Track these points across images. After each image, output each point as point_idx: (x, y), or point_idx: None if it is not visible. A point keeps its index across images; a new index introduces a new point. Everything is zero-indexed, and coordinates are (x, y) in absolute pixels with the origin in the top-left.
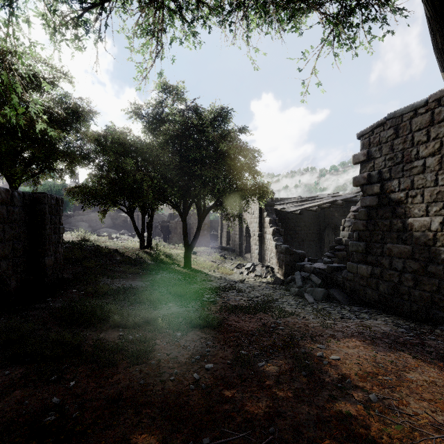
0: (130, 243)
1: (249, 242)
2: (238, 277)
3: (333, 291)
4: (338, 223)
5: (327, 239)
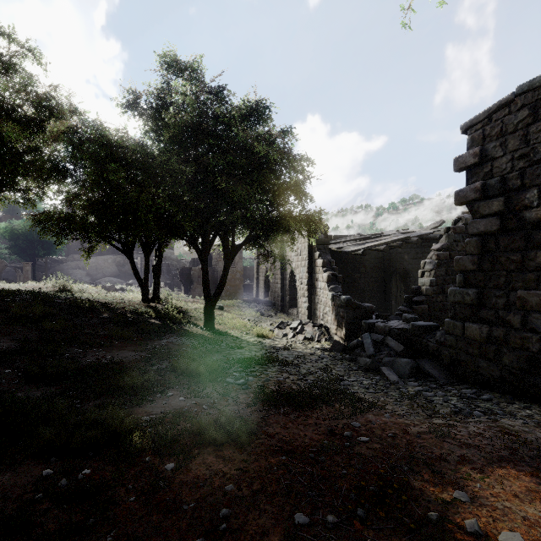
0: (131, 294)
1: (294, 293)
2: (281, 342)
3: (423, 362)
4: (409, 268)
5: (395, 289)
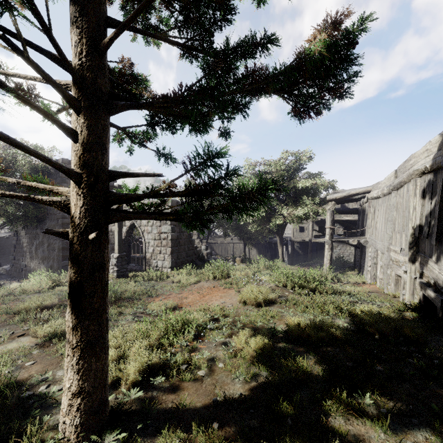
0: None
1: None
2: None
3: (4, 276)
4: None
5: None
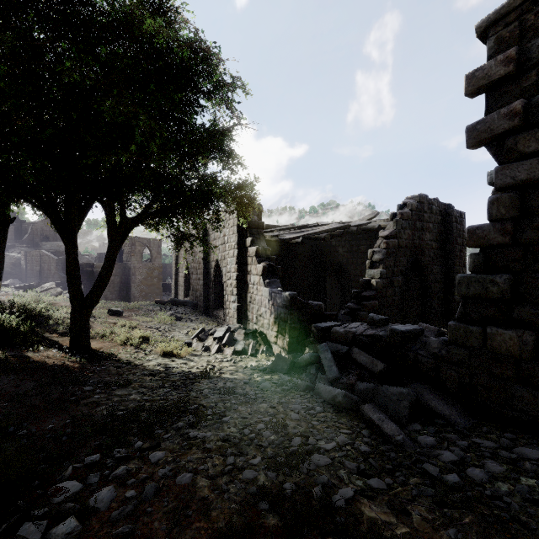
0: None
1: (220, 291)
2: (200, 362)
3: (418, 388)
4: (344, 262)
5: (329, 285)
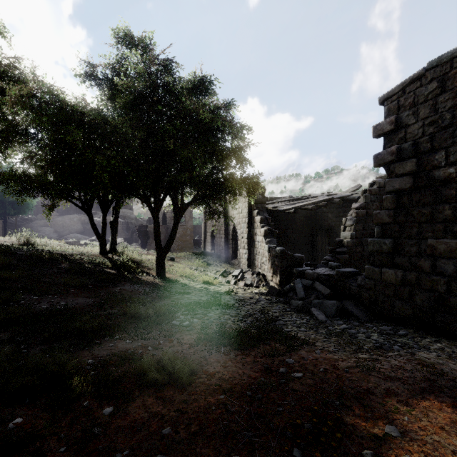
0: (91, 247)
1: (236, 246)
2: (224, 288)
3: (347, 303)
4: (332, 225)
5: (321, 243)
